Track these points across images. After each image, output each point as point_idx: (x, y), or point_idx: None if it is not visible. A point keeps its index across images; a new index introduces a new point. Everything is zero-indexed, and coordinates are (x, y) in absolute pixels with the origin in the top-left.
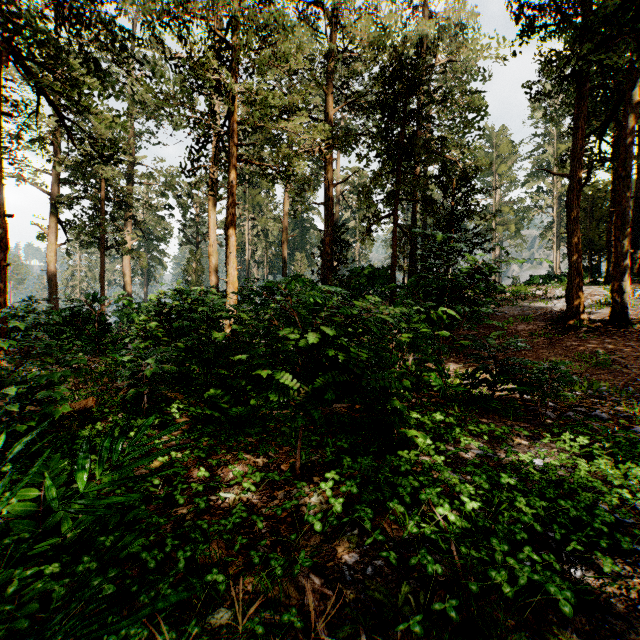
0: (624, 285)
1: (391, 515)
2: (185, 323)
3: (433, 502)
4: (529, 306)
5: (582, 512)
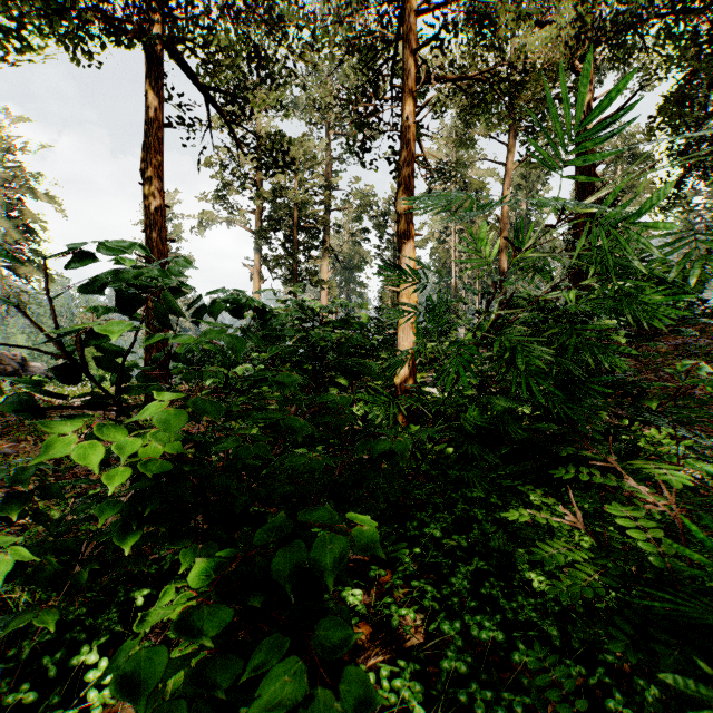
0: None
1: None
2: None
3: None
4: None
5: None
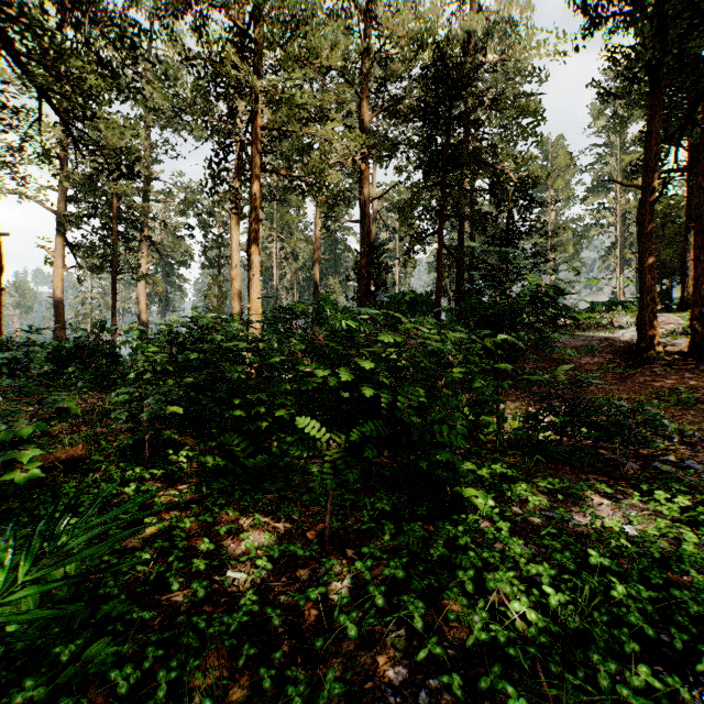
0: None
1: (450, 613)
2: (193, 355)
3: (505, 592)
4: (593, 336)
5: None
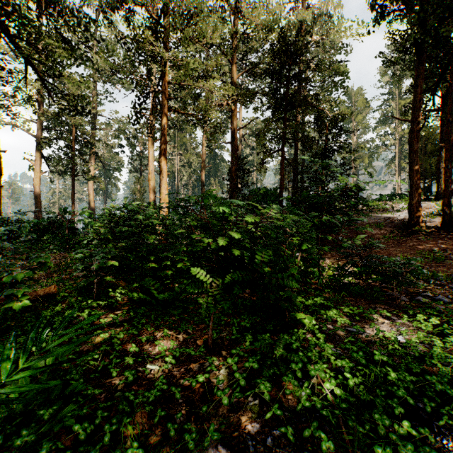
0: (452, 201)
1: (287, 389)
2: (125, 229)
3: (321, 377)
4: (380, 216)
5: (445, 386)
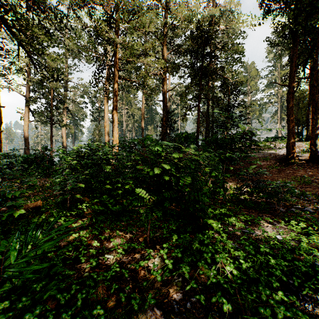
0: (316, 141)
1: (200, 271)
2: (89, 161)
3: (224, 262)
4: (267, 152)
5: (308, 269)
